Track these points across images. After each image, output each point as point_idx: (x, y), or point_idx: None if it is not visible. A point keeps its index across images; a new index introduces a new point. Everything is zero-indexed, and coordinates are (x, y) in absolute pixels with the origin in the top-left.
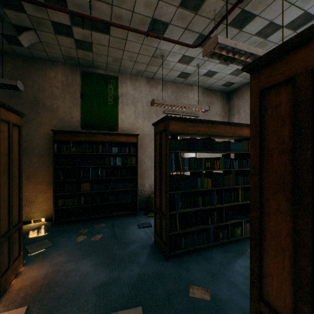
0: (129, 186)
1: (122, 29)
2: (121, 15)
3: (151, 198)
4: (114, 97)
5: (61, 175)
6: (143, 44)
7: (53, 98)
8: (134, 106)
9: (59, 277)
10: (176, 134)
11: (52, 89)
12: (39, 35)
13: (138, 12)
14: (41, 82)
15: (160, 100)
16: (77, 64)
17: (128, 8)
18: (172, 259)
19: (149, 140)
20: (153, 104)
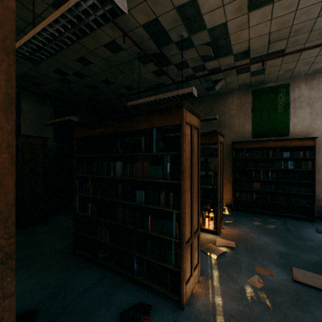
0: (303, 190)
1: (298, 52)
2: (297, 39)
3: None
4: (284, 104)
5: (236, 174)
6: None
7: (230, 118)
8: (309, 107)
9: (248, 237)
10: None
11: (229, 112)
12: (226, 80)
13: (316, 28)
14: (223, 108)
15: None
16: (249, 86)
17: (305, 32)
18: None
19: None
20: None
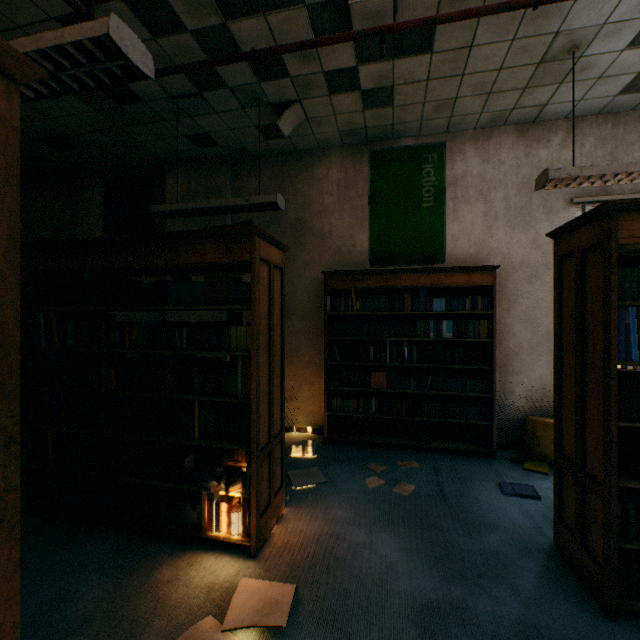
0: (471, 387)
1: (466, 19)
2: None
3: (531, 425)
4: (434, 191)
5: (336, 353)
6: (515, 40)
7: (323, 215)
8: (482, 200)
9: (341, 550)
10: (636, 253)
11: (322, 199)
12: (306, 107)
13: None
14: (307, 190)
15: (567, 169)
16: (363, 140)
17: None
18: (630, 623)
19: (525, 277)
20: (543, 183)
